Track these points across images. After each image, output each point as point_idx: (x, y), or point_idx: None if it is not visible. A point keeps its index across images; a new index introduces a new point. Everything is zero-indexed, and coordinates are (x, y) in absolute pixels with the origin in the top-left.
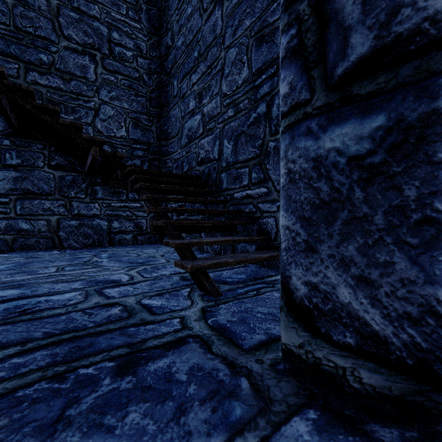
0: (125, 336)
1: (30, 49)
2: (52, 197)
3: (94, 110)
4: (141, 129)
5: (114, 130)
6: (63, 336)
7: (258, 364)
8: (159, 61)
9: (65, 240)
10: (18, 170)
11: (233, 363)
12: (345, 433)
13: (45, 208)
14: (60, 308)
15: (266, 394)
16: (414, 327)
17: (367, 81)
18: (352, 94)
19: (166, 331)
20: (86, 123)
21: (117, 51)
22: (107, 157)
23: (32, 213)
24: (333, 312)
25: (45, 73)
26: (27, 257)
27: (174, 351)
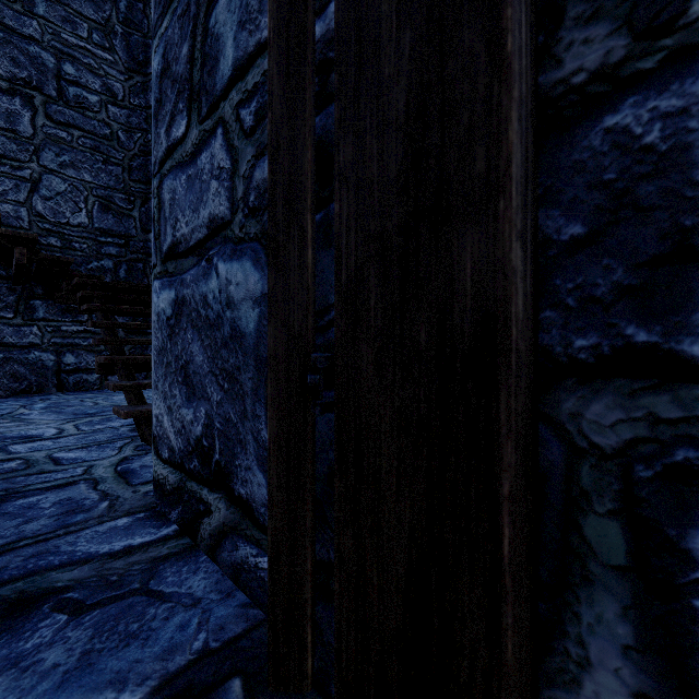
0: (8, 484)
1: None
2: None
3: (30, 181)
4: (114, 214)
5: (68, 215)
6: None
7: (133, 493)
8: (146, 114)
9: None
10: None
11: (108, 494)
12: (154, 521)
13: None
14: None
15: (116, 509)
16: (181, 437)
17: (171, 263)
18: (168, 270)
19: (60, 477)
20: (16, 202)
21: (71, 93)
22: (43, 262)
23: None
24: (163, 436)
25: None
26: None
27: (55, 491)
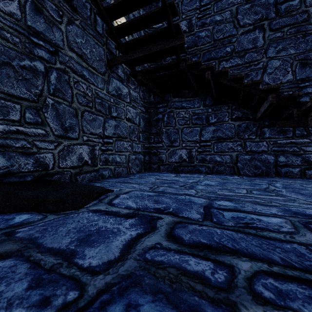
0: None
1: (220, 49)
2: (233, 139)
3: (262, 68)
4: (309, 66)
5: (280, 78)
6: (308, 275)
7: None
8: None
9: (241, 169)
10: (215, 125)
11: None
12: None
13: (229, 147)
14: (276, 232)
15: None
16: None
17: None
18: None
19: None
20: None
21: (282, 8)
22: (281, 100)
23: (221, 151)
24: None
25: (229, 59)
26: (222, 178)
27: None
